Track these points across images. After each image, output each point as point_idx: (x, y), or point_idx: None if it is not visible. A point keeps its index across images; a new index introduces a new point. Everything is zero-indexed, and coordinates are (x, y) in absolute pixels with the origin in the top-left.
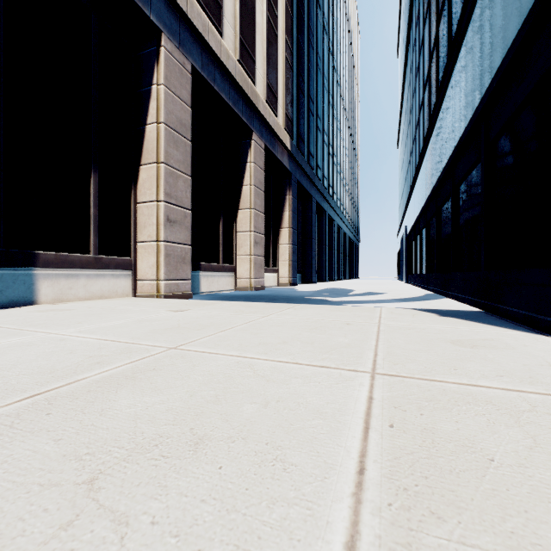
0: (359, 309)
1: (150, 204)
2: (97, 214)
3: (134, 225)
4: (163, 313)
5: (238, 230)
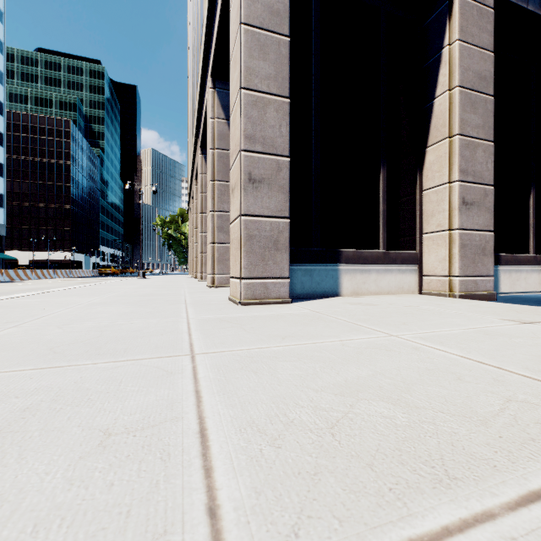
0: None
1: (439, 188)
2: (385, 209)
3: (419, 215)
4: (502, 323)
5: None
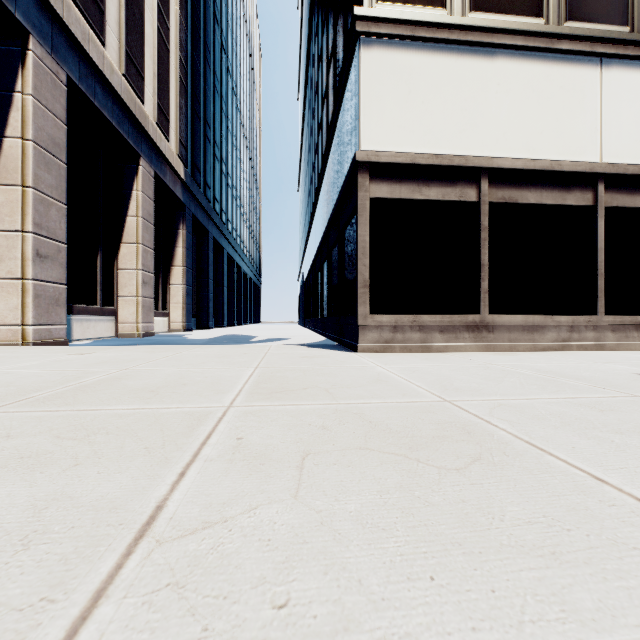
0: (255, 346)
1: (10, 234)
2: None
3: None
4: (69, 356)
5: (120, 266)
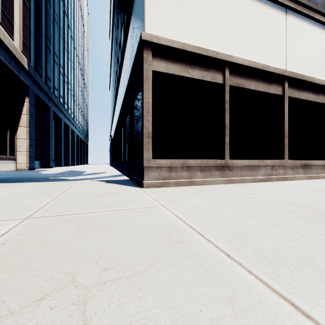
0: (63, 183)
1: None
2: None
3: None
4: None
5: None
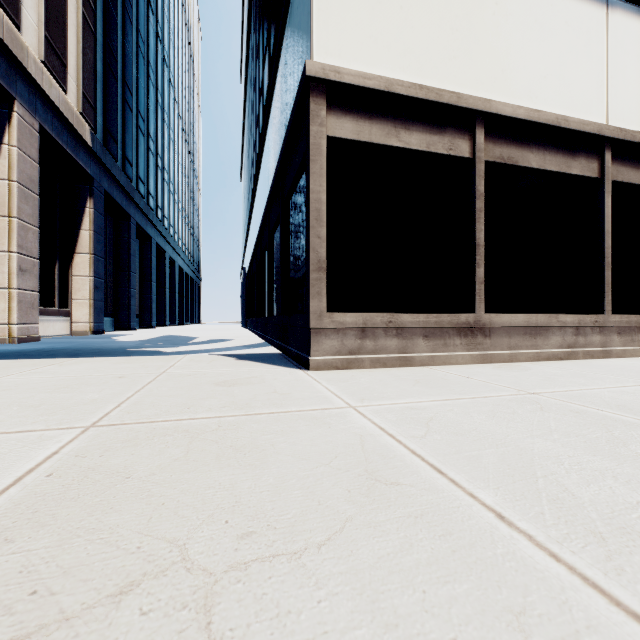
0: (157, 359)
1: None
2: None
3: None
4: None
5: None
